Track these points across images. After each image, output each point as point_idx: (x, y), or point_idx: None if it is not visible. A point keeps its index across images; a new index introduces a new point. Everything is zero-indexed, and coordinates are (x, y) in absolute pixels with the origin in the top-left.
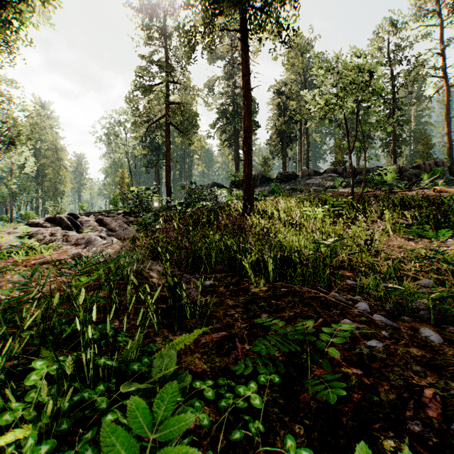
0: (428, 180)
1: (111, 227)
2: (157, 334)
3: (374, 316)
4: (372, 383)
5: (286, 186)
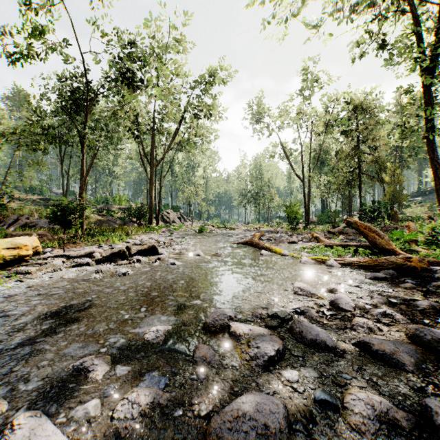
0: None
1: None
2: None
3: None
4: None
5: None
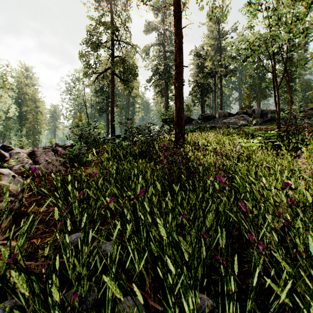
0: None
1: (37, 159)
2: None
3: None
4: None
5: (207, 125)
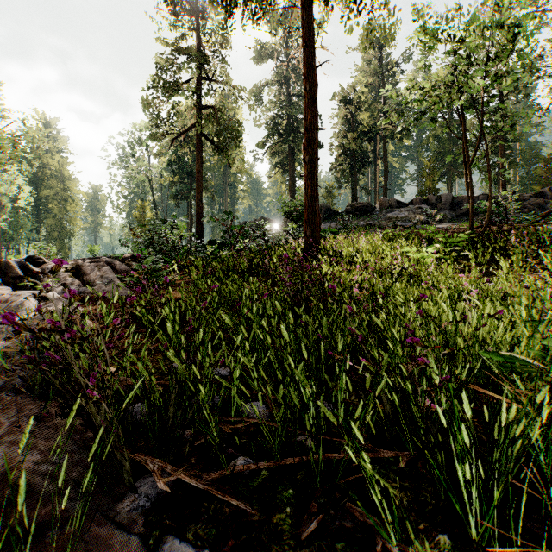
0: None
1: (88, 278)
2: None
3: None
4: None
5: (360, 222)
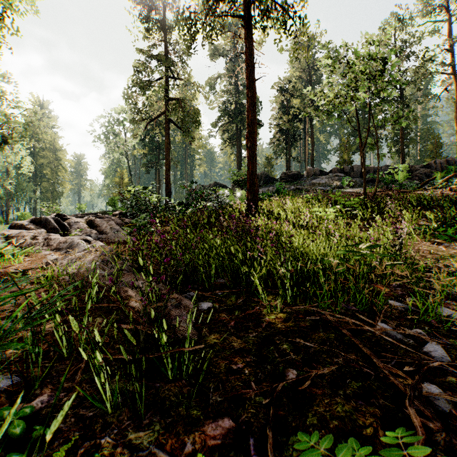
0: (443, 179)
1: (101, 229)
2: (107, 424)
3: None
4: None
5: (291, 186)
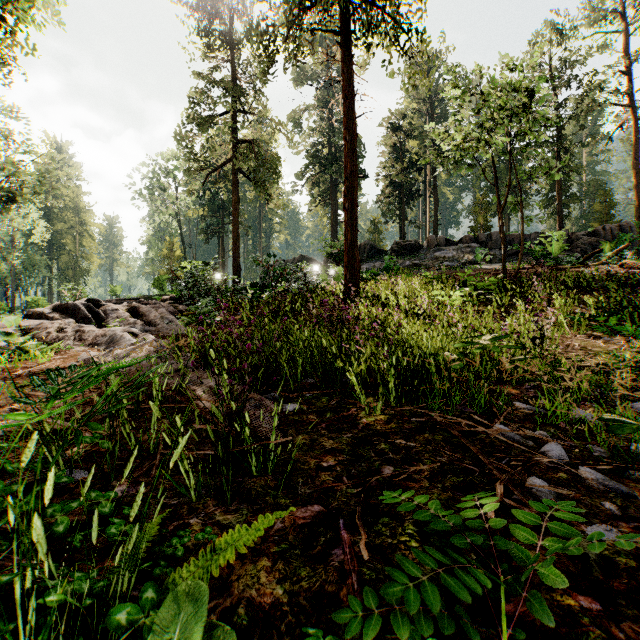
0: (612, 252)
1: (149, 319)
2: (193, 510)
3: (580, 470)
4: (628, 636)
5: (406, 262)
